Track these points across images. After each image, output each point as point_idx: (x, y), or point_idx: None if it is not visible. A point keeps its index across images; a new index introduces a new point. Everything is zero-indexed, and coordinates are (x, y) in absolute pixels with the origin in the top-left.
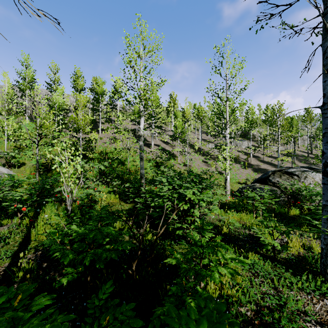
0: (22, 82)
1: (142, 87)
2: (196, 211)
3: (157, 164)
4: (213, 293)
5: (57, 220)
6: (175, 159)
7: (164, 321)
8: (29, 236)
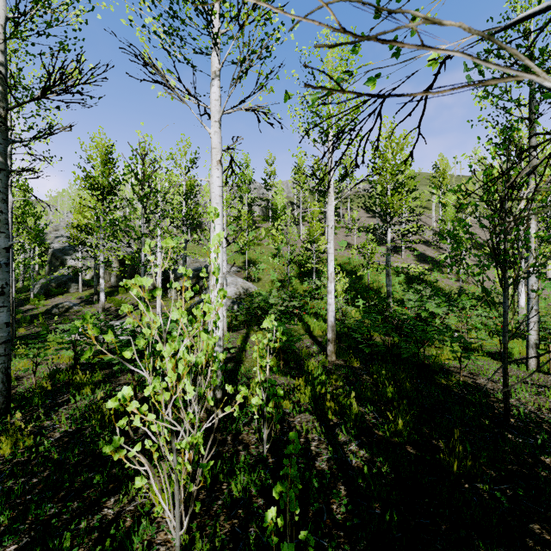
0: (238, 183)
1: (389, 193)
2: (437, 320)
3: (410, 279)
4: (439, 360)
5: (320, 325)
6: (441, 270)
7: (405, 351)
8: (308, 331)
